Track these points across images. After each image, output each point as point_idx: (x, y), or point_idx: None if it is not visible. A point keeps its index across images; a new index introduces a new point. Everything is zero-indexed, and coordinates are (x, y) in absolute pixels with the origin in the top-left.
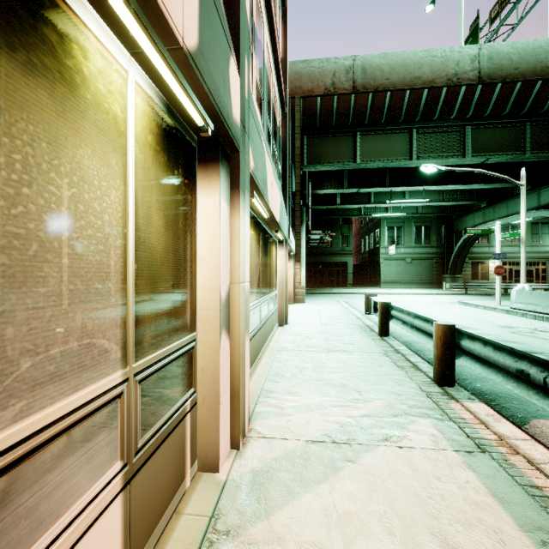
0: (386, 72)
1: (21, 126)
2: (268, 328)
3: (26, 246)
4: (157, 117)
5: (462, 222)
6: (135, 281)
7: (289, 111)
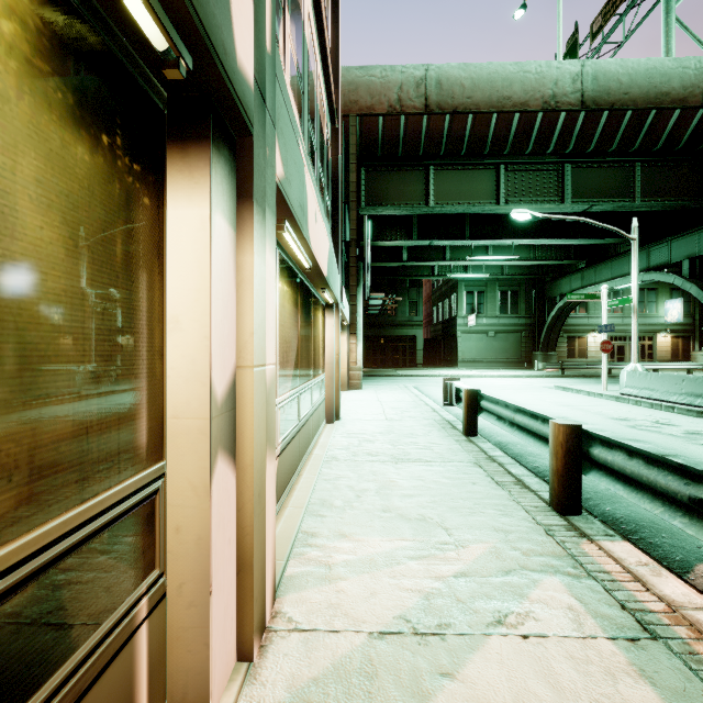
0: (467, 88)
1: None
2: (312, 429)
3: None
4: None
5: (557, 286)
6: None
7: (341, 134)
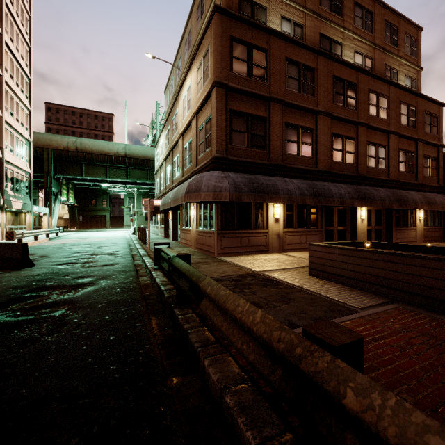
0: (91, 146)
1: None
2: None
3: None
4: None
5: None
6: None
7: (46, 154)
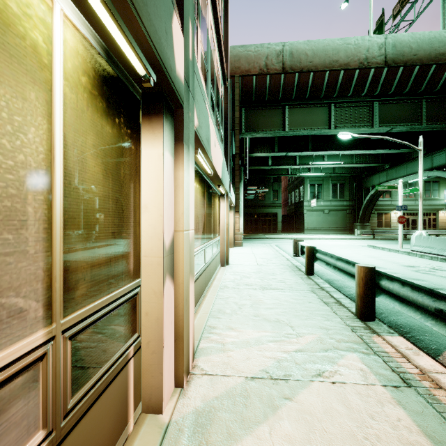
0: (310, 56)
1: None
2: (212, 269)
3: None
4: (93, 59)
5: (370, 180)
6: (65, 230)
7: (230, 88)
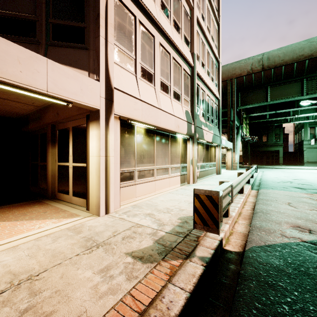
0: (281, 57)
1: (176, 146)
2: (209, 173)
3: (176, 154)
4: (182, 138)
5: None
6: (181, 156)
7: (229, 85)
